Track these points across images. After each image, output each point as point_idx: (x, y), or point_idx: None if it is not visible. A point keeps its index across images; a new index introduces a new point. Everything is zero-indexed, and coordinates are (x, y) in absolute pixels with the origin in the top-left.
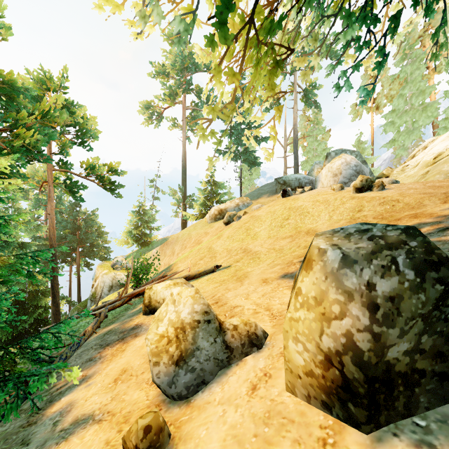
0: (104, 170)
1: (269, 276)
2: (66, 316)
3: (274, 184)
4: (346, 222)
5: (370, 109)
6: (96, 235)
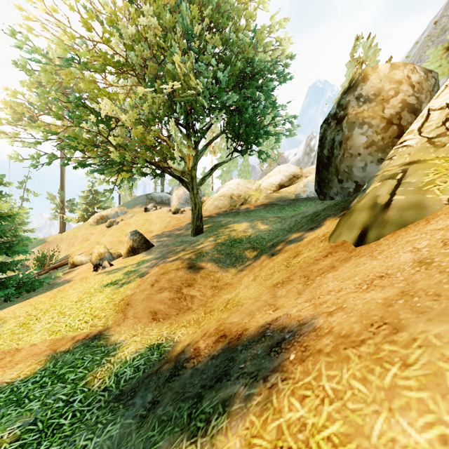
0: None
1: None
2: None
3: None
4: (164, 227)
5: (211, 152)
6: None
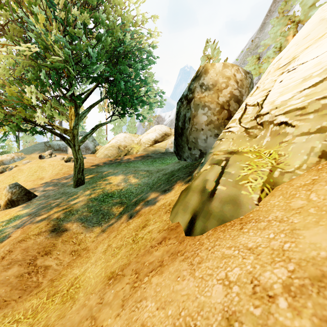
0: None
1: None
2: None
3: None
4: (55, 174)
5: (105, 110)
6: None
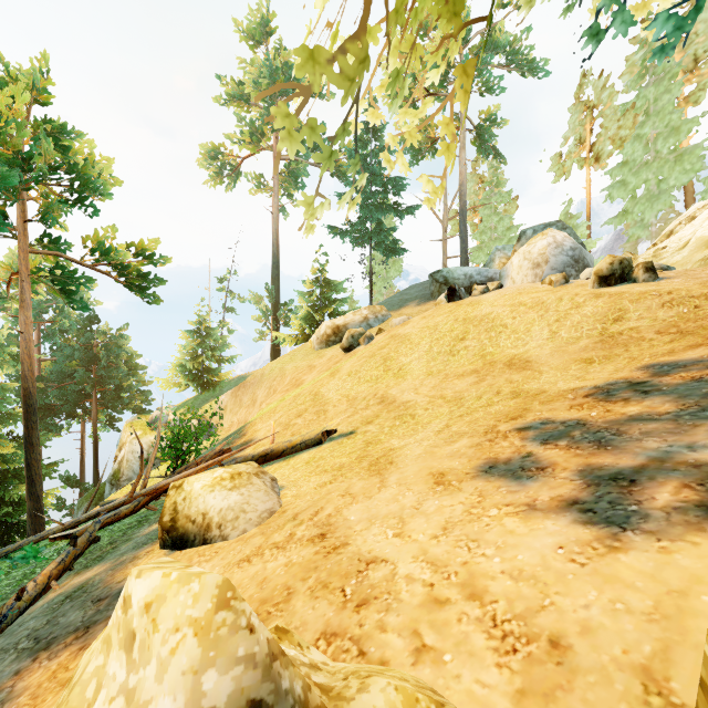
0: (126, 253)
1: (447, 466)
2: (73, 510)
3: (427, 284)
4: (592, 341)
5: (584, 162)
6: (126, 371)
